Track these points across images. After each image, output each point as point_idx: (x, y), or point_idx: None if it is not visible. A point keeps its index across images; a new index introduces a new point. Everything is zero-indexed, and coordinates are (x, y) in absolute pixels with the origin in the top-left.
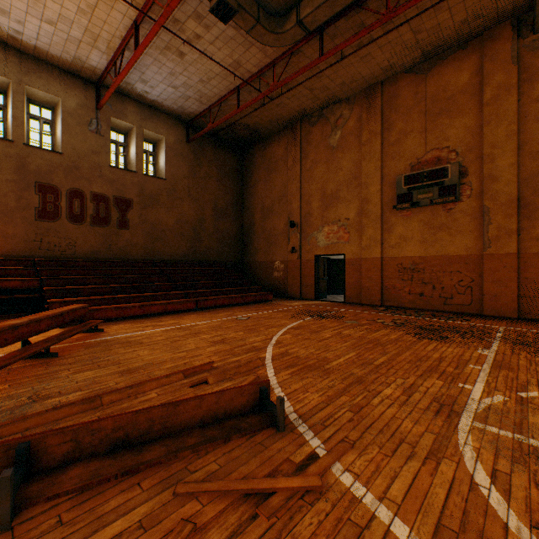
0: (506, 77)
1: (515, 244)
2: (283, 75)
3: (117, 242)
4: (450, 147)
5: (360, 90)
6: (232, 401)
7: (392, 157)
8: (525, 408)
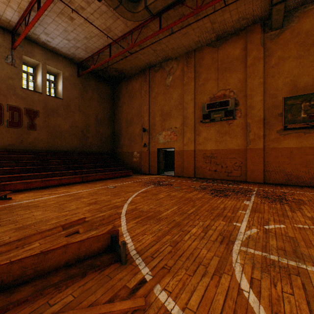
0: (258, 53)
1: (262, 143)
2: (138, 39)
3: (27, 138)
4: (230, 89)
5: (183, 53)
6: (91, 246)
7: (200, 93)
8: (267, 236)
